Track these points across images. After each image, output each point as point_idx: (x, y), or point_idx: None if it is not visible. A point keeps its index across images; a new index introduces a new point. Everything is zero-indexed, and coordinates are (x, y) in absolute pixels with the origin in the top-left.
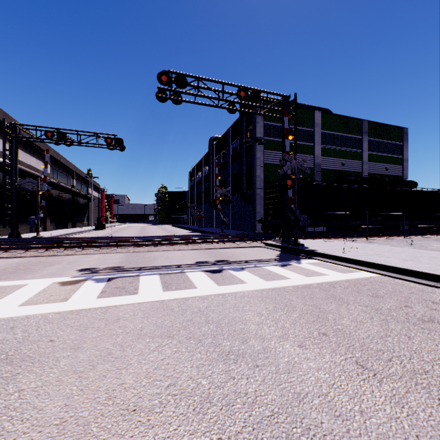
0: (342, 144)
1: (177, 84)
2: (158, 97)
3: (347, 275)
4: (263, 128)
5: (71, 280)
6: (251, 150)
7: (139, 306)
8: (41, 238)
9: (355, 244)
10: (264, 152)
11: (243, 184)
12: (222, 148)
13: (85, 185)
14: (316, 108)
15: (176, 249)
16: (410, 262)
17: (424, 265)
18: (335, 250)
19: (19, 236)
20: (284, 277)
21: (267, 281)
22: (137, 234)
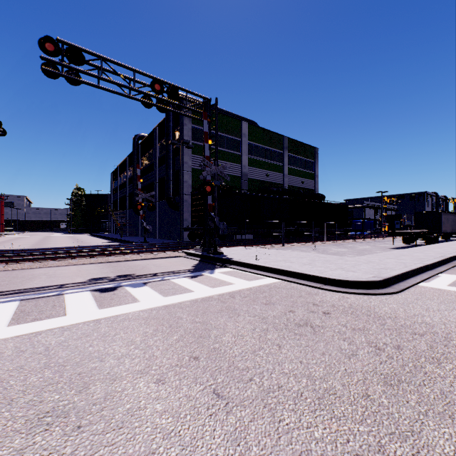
0: (267, 157)
1: (70, 58)
2: (44, 70)
3: (252, 282)
4: (191, 132)
5: None
6: (178, 153)
7: None
8: None
9: (271, 250)
10: (192, 157)
11: (169, 189)
12: (148, 149)
13: None
14: (244, 119)
15: (72, 264)
16: (308, 266)
17: (317, 268)
18: (250, 257)
19: None
20: (188, 290)
21: (166, 297)
22: (31, 245)
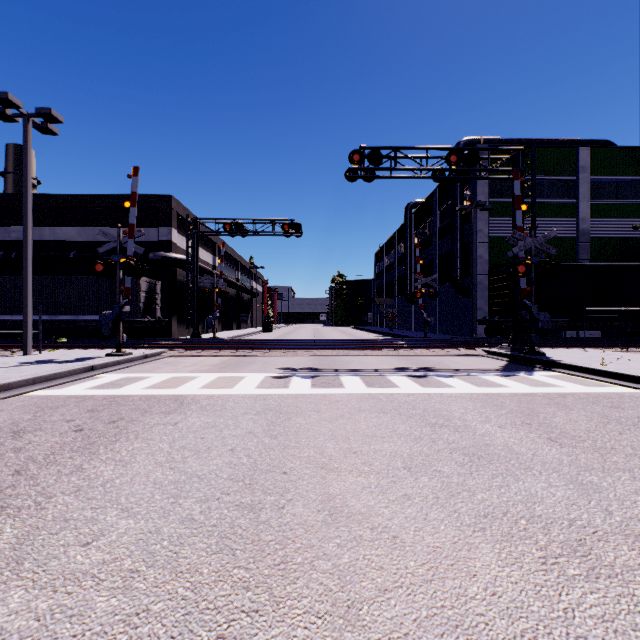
0: (634, 194)
1: (371, 161)
2: (348, 177)
3: (592, 389)
4: (488, 187)
5: (279, 375)
6: (468, 220)
7: (350, 395)
8: (221, 339)
9: (637, 356)
10: (489, 222)
11: (455, 269)
12: (424, 218)
13: (249, 278)
14: (582, 143)
15: (368, 355)
16: None
17: None
18: (591, 362)
19: (200, 336)
20: (503, 385)
21: (480, 387)
22: (313, 337)
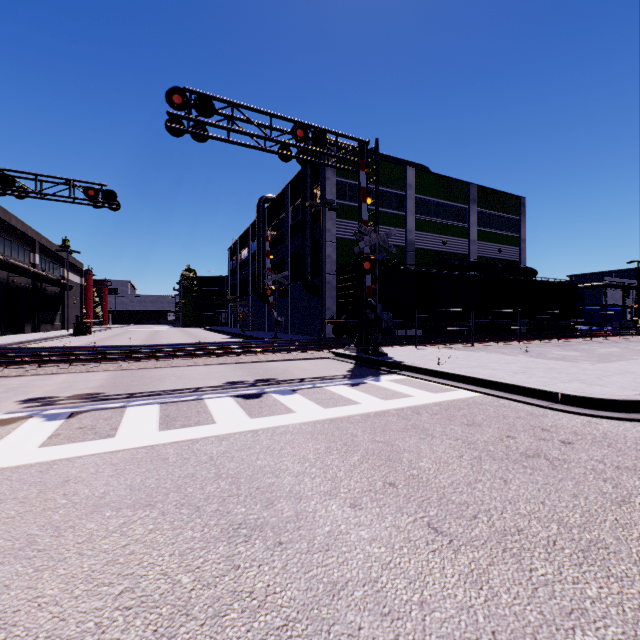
0: (444, 215)
1: (199, 109)
2: (169, 128)
3: (439, 395)
4: (336, 188)
5: (2, 418)
6: (318, 219)
7: (110, 458)
8: None
9: (457, 352)
10: (337, 222)
11: (306, 267)
12: (277, 214)
13: (57, 265)
14: (409, 164)
15: (198, 364)
16: (521, 375)
17: (537, 379)
18: (428, 361)
19: None
20: (353, 401)
21: (326, 408)
22: (143, 341)
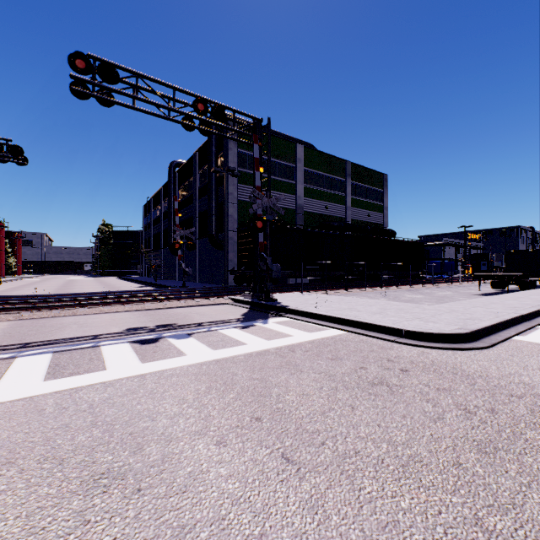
0: (326, 185)
1: (103, 76)
2: (73, 90)
3: (314, 334)
4: (237, 157)
5: None
6: (222, 183)
7: None
8: None
9: (333, 297)
10: (238, 187)
11: (211, 225)
12: (187, 177)
13: None
14: (299, 142)
15: (104, 312)
16: (378, 315)
17: (389, 318)
18: (309, 305)
19: None
20: (240, 342)
21: (215, 350)
22: (54, 290)
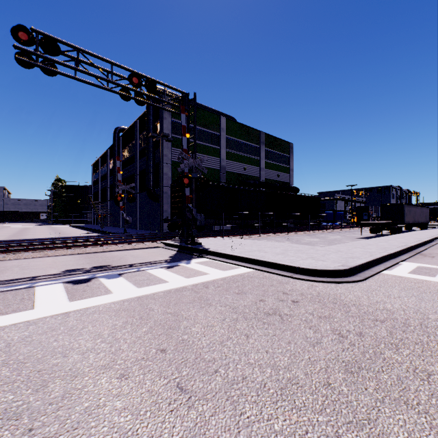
0: (244, 151)
1: (45, 48)
2: (17, 59)
3: (227, 272)
4: (171, 125)
5: None
6: (158, 146)
7: None
8: None
9: (247, 241)
10: (172, 150)
11: (149, 181)
12: (129, 141)
13: None
14: (222, 114)
15: (47, 256)
16: (280, 255)
17: (289, 258)
18: (226, 248)
19: None
20: (163, 281)
21: (140, 288)
22: (8, 237)
